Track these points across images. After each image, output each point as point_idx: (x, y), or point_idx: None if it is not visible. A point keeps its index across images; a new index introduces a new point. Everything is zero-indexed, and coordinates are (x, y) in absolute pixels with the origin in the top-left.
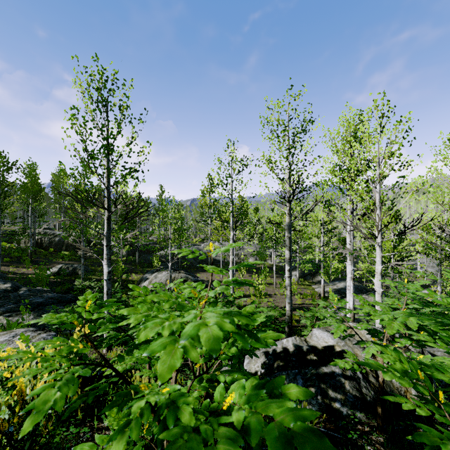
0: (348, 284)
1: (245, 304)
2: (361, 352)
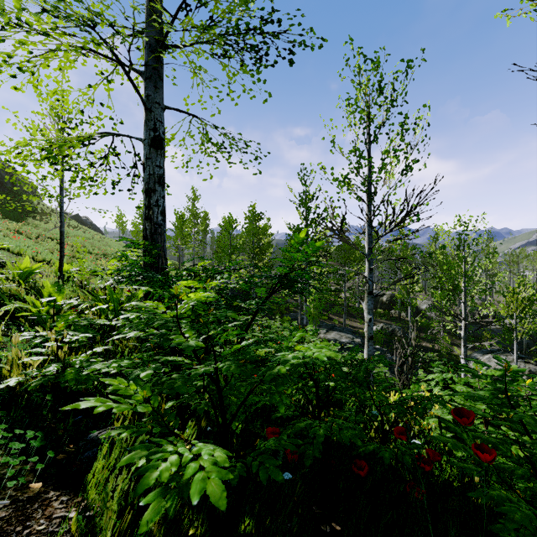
0: None
1: None
2: None
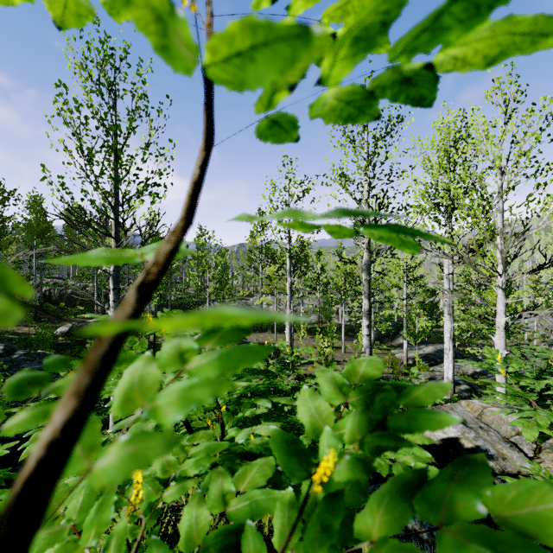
0: (446, 346)
1: (305, 374)
2: (510, 451)
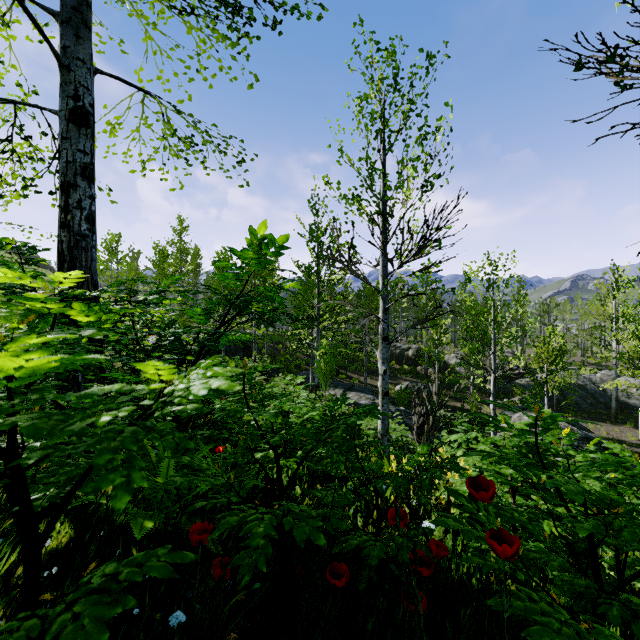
0: None
1: None
2: None
